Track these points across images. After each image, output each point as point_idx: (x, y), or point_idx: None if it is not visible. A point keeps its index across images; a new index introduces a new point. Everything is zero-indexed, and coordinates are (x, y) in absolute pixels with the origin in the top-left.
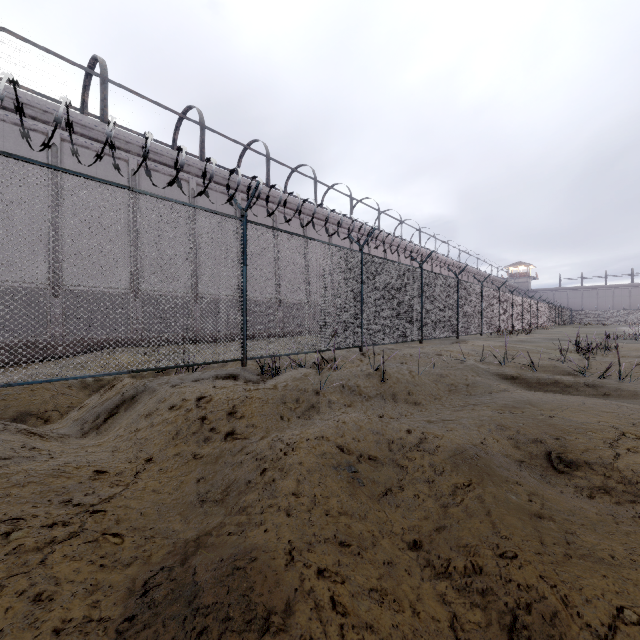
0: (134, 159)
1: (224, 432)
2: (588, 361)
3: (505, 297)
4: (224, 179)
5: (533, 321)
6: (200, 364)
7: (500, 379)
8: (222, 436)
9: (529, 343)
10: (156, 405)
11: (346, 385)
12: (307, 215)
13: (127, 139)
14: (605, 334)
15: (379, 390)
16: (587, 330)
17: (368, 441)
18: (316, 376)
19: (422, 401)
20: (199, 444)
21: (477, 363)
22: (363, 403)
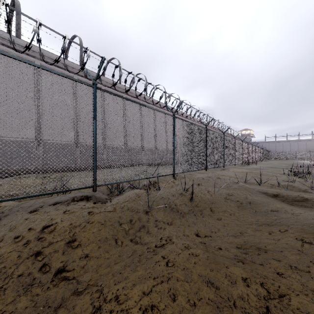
0: (38, 62)
1: (54, 270)
2: (312, 183)
3: (245, 145)
4: (94, 77)
5: (256, 157)
6: (57, 192)
7: (267, 197)
8: (50, 277)
9: (261, 170)
10: (4, 234)
11: (167, 204)
12: (142, 100)
13: (33, 49)
14: (297, 164)
15: (190, 207)
16: (283, 162)
17: (205, 303)
18: (146, 198)
19: (222, 217)
20: (17, 295)
21: (244, 184)
22: (181, 220)
